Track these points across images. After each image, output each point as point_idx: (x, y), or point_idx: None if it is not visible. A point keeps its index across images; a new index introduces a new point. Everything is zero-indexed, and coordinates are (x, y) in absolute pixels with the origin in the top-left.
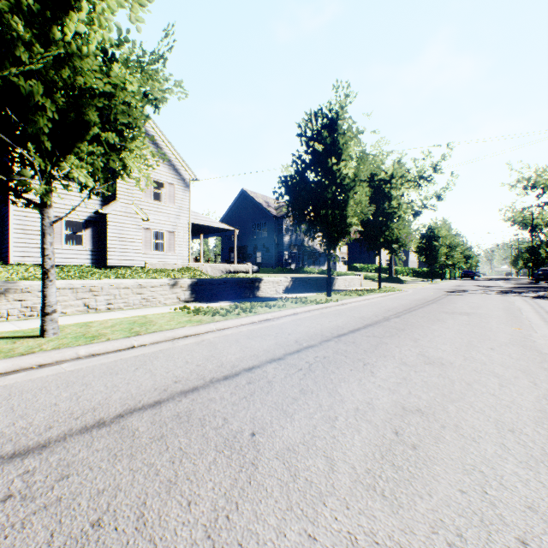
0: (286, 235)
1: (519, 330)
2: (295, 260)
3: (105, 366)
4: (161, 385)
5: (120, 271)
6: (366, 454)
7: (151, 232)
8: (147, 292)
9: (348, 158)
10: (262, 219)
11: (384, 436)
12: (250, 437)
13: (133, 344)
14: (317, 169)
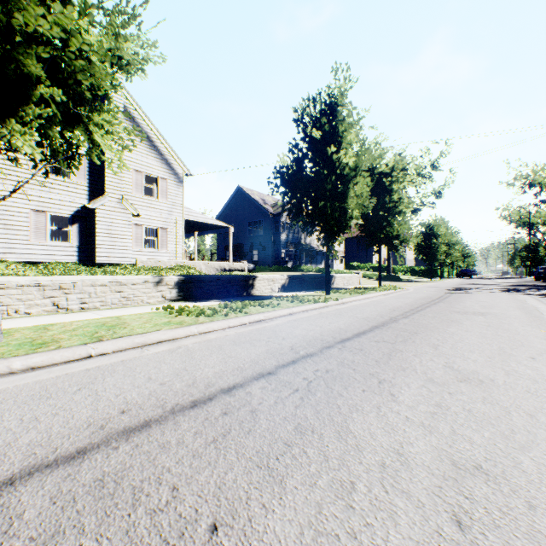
0: (283, 233)
1: None
2: (292, 258)
3: (39, 386)
4: (99, 418)
5: (109, 269)
6: None
7: (143, 228)
8: (128, 290)
9: (349, 147)
10: (258, 217)
11: (440, 532)
12: (207, 535)
13: (89, 353)
14: (315, 159)
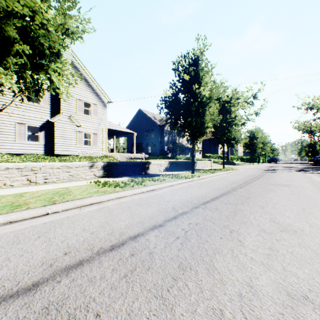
0: (165, 136)
1: None
2: (171, 151)
3: (13, 234)
4: (50, 258)
5: (62, 158)
6: None
7: (83, 134)
8: (73, 171)
9: (205, 85)
10: (151, 127)
11: None
12: None
13: (47, 212)
14: (185, 92)
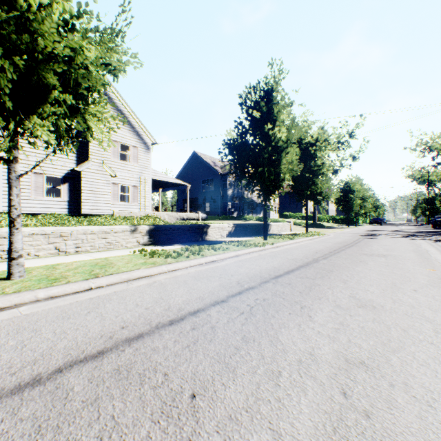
0: (229, 189)
1: (433, 272)
2: (237, 209)
3: (60, 310)
4: (108, 332)
5: (92, 219)
6: (316, 425)
7: (119, 186)
8: (111, 237)
9: (282, 124)
10: (210, 176)
11: (332, 398)
12: (190, 400)
13: (90, 286)
14: (255, 133)
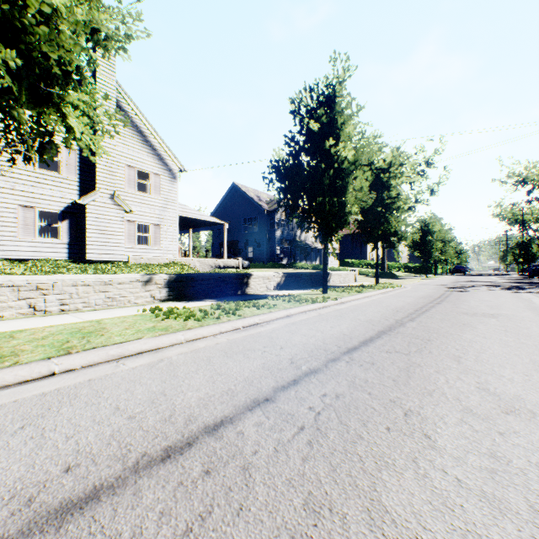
0: (278, 230)
1: None
2: (287, 255)
3: None
4: (31, 483)
5: (100, 266)
6: None
7: (135, 225)
8: (113, 290)
9: (347, 139)
10: (253, 213)
11: None
12: None
13: (51, 370)
14: (312, 152)
